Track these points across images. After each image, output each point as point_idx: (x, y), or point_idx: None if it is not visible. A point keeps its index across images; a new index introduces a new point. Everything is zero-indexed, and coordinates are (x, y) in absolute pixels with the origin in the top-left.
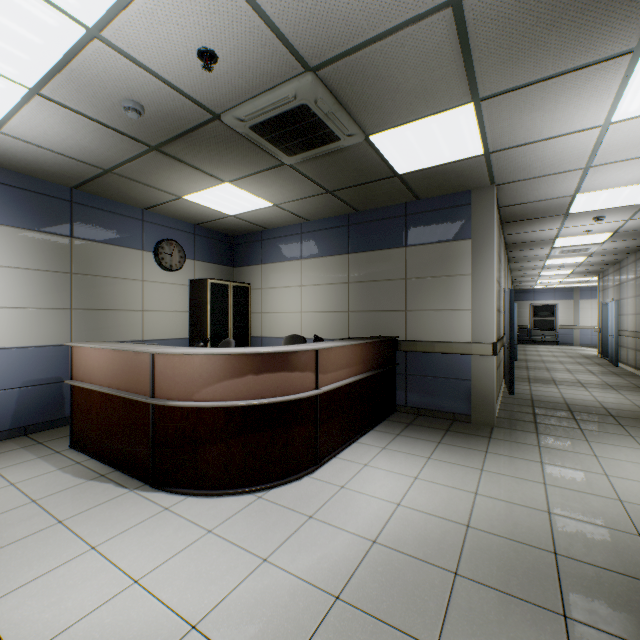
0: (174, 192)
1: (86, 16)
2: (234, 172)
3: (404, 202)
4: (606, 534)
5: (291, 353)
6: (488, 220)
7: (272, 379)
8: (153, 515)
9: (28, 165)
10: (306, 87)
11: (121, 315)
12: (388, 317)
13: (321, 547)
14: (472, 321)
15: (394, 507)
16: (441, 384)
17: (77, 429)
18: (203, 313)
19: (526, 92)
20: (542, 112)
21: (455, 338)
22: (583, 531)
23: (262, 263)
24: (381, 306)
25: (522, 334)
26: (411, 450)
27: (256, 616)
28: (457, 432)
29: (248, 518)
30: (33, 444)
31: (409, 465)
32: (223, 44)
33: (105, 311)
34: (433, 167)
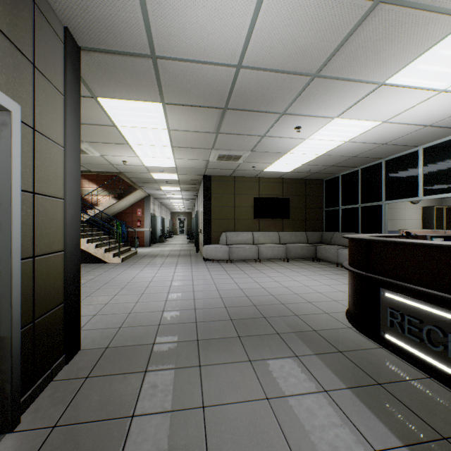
0: None
1: None
2: None
3: None
4: None
5: None
6: None
7: None
8: None
9: None
10: None
11: (398, 221)
12: None
13: None
14: None
15: None
16: None
17: None
18: (430, 220)
19: None
20: None
21: None
22: None
23: None
24: None
25: None
26: None
27: None
28: None
29: None
30: None
31: None
32: None
33: (393, 220)
34: None
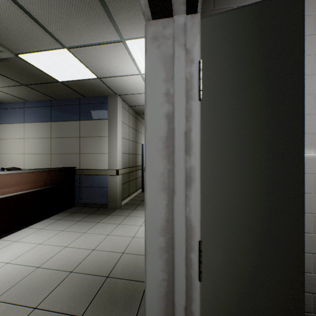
0: None
1: None
2: None
3: (79, 97)
4: (109, 255)
5: None
6: (115, 111)
7: None
8: None
9: None
10: None
11: None
12: (71, 157)
13: None
14: (108, 159)
15: (2, 265)
16: (96, 190)
17: None
18: None
19: (89, 49)
20: (107, 62)
21: (102, 167)
22: (99, 256)
23: None
24: (68, 151)
25: None
26: (57, 227)
27: None
28: (95, 214)
29: None
30: None
31: (45, 237)
32: None
33: None
34: (77, 80)
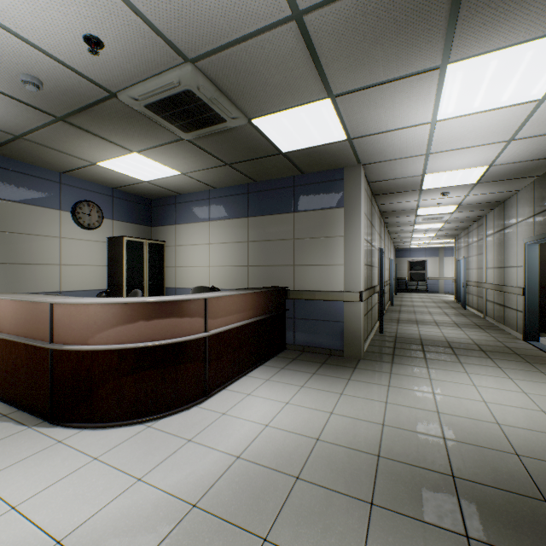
0: (87, 159)
1: None
2: (140, 144)
3: (292, 175)
4: (420, 438)
5: (181, 301)
6: (356, 193)
7: (162, 324)
8: (45, 448)
9: None
10: (187, 75)
11: (38, 269)
12: (280, 271)
13: (192, 465)
14: (344, 274)
15: (263, 428)
16: (321, 326)
17: None
18: (120, 267)
19: (368, 93)
20: (384, 109)
21: (332, 288)
22: (404, 437)
23: (176, 223)
24: (274, 261)
25: (401, 284)
26: (290, 380)
27: (119, 527)
28: (331, 364)
29: (134, 445)
30: None
31: (284, 393)
32: (106, 33)
33: (21, 265)
34: (310, 148)
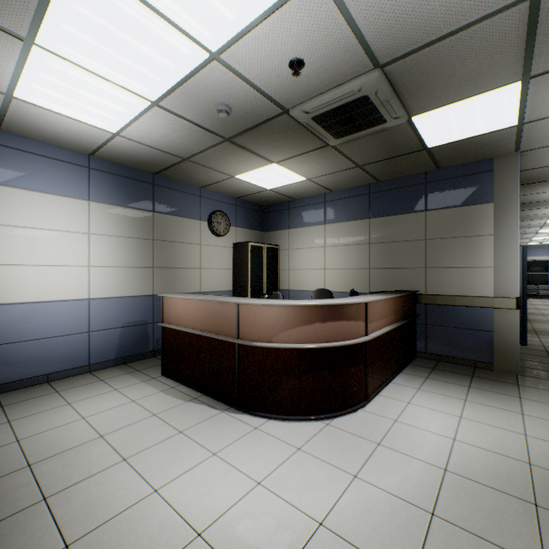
0: (229, 173)
1: (214, 44)
2: (283, 154)
3: (424, 171)
4: None
5: (348, 305)
6: (511, 184)
7: (334, 326)
8: (248, 432)
9: (129, 158)
10: (372, 81)
11: (186, 272)
12: (408, 273)
13: (399, 470)
14: (494, 277)
15: (451, 441)
16: (461, 334)
17: (167, 361)
18: (244, 270)
19: None
20: None
21: (476, 293)
22: None
23: (289, 228)
24: (401, 264)
25: None
26: (445, 392)
27: (368, 521)
28: (483, 378)
29: (325, 441)
30: (133, 371)
31: (449, 405)
32: (312, 54)
33: (175, 269)
34: (462, 140)
